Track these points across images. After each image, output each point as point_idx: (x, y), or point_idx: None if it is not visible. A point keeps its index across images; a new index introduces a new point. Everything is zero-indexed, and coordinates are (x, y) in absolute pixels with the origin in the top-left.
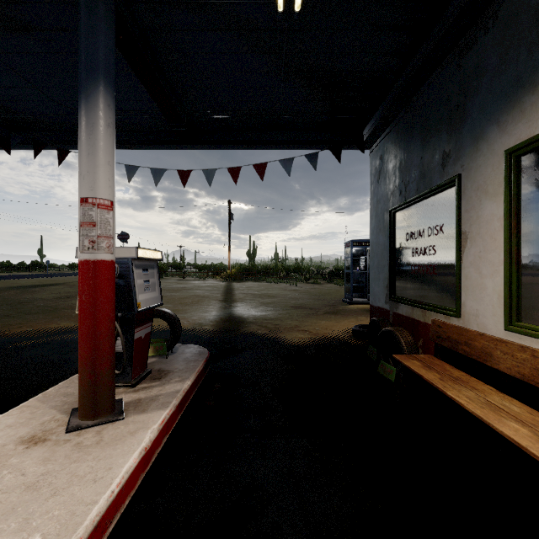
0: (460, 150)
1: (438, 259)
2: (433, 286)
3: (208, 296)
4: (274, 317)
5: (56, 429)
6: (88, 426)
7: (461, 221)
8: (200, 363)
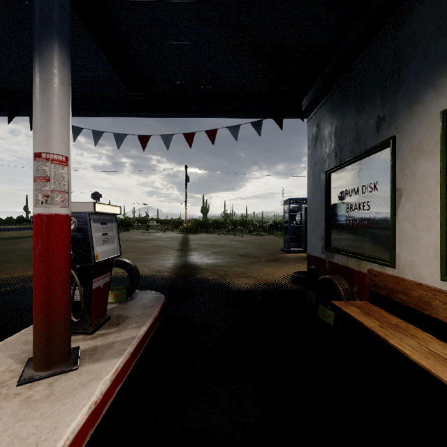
0: (394, 113)
1: (372, 214)
2: (367, 238)
3: (167, 246)
4: (224, 265)
5: (9, 382)
6: (40, 378)
7: (396, 178)
8: (156, 309)
